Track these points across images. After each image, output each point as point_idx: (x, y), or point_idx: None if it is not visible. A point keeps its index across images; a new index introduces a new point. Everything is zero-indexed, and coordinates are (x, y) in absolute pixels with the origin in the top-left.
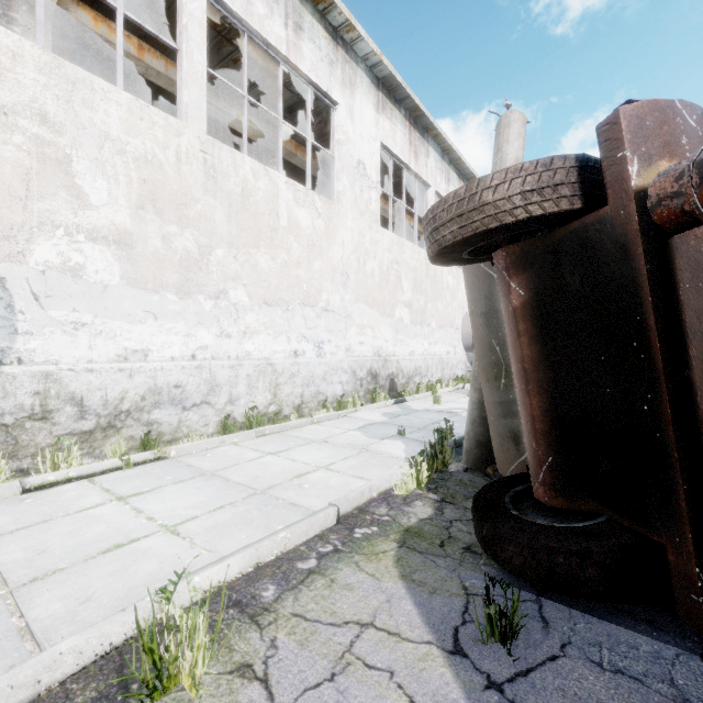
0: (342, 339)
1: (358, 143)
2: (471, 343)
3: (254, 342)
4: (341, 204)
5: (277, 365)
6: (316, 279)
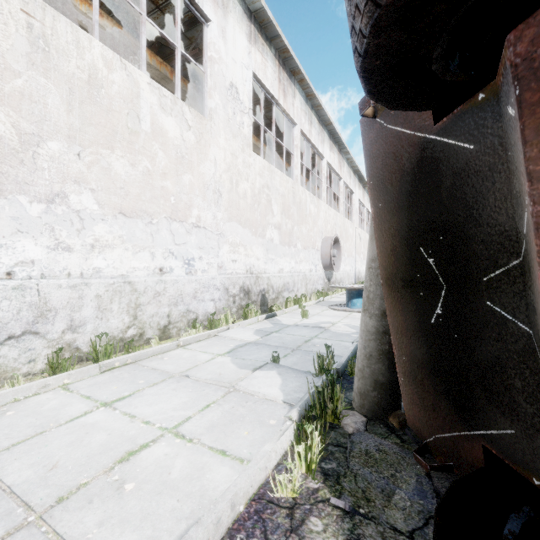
0: (214, 257)
1: (231, 66)
2: (329, 262)
3: (106, 257)
4: (213, 122)
5: (137, 283)
6: (186, 193)
